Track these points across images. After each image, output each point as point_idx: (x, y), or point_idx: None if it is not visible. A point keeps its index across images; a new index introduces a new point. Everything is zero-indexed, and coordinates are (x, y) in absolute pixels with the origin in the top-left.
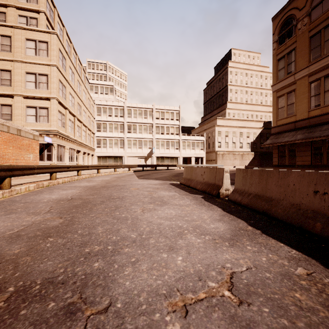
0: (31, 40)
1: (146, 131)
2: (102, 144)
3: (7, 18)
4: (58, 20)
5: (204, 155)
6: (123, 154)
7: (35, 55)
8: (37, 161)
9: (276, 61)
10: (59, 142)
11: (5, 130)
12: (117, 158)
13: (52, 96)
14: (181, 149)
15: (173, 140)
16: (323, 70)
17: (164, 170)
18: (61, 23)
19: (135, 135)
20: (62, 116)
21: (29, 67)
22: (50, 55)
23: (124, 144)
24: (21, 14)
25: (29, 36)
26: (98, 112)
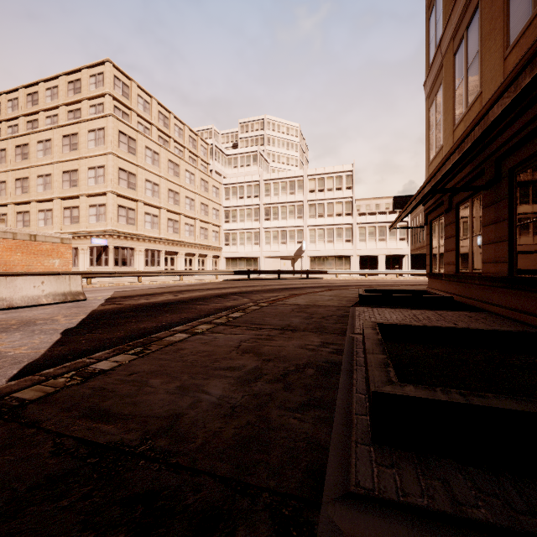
0: (92, 131)
1: (293, 215)
2: (231, 240)
3: (82, 113)
4: (140, 93)
5: (408, 251)
6: (258, 254)
7: (95, 147)
8: (69, 266)
9: (428, 24)
10: (119, 243)
11: (10, 237)
12: (251, 259)
13: (108, 190)
14: (355, 241)
15: (341, 226)
16: (466, 11)
17: (292, 279)
18: (147, 94)
19: (276, 223)
20: (128, 212)
21: (90, 162)
22: (106, 142)
23: (260, 239)
24: (92, 104)
25: (90, 127)
26: (226, 195)
